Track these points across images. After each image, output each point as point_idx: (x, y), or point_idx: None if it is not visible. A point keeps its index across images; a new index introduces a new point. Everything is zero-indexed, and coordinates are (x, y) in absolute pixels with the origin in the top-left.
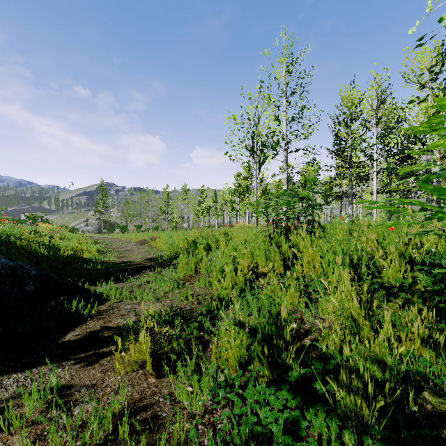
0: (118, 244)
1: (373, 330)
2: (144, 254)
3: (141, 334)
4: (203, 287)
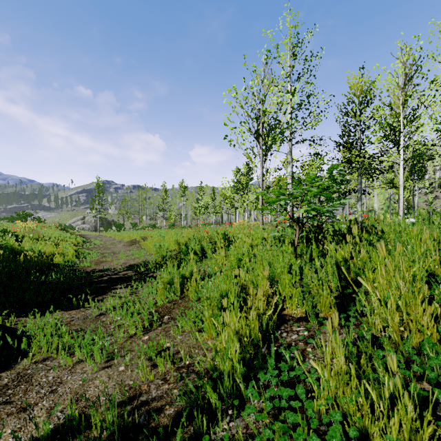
0: (107, 244)
1: None
2: (129, 257)
3: None
4: (189, 331)
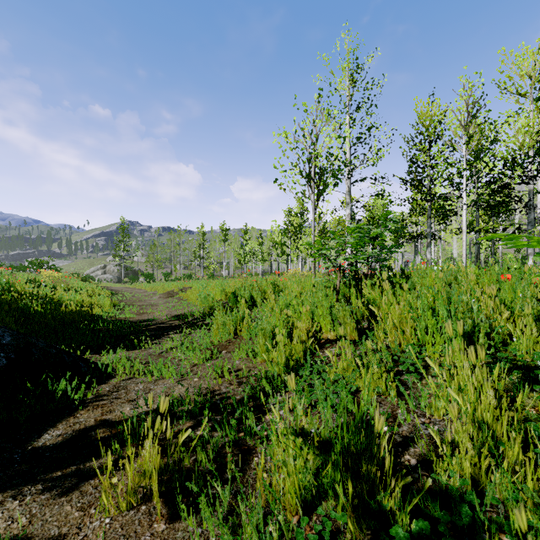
0: (140, 297)
1: (523, 446)
2: (171, 309)
3: (145, 447)
4: (245, 358)
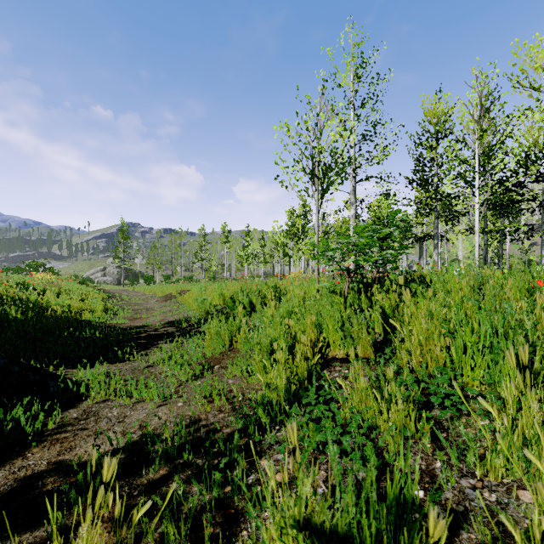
0: (137, 300)
1: None
2: (167, 314)
3: (81, 534)
4: (240, 376)
